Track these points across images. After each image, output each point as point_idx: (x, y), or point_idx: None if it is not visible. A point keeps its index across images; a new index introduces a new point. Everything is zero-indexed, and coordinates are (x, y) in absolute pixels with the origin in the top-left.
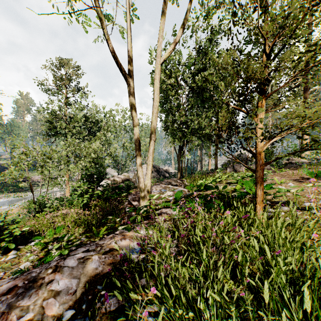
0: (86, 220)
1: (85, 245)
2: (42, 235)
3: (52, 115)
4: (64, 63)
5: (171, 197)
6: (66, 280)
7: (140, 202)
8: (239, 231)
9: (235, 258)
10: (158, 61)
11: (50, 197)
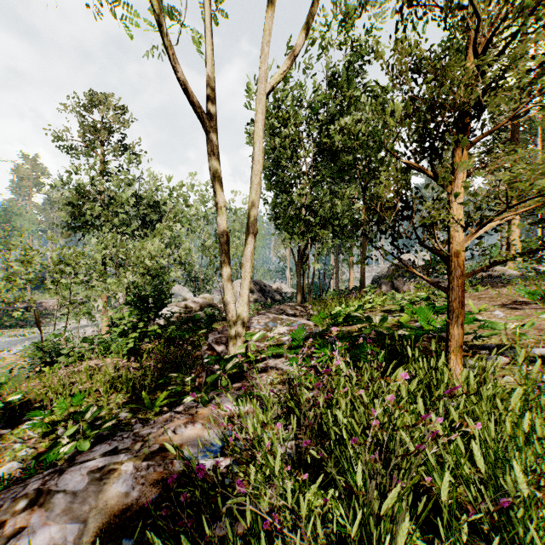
0: (131, 379)
1: (127, 426)
2: (46, 410)
3: (78, 193)
4: (100, 102)
5: (286, 337)
6: (54, 526)
7: (229, 347)
8: (416, 406)
9: (428, 483)
10: (262, 89)
11: (75, 336)
